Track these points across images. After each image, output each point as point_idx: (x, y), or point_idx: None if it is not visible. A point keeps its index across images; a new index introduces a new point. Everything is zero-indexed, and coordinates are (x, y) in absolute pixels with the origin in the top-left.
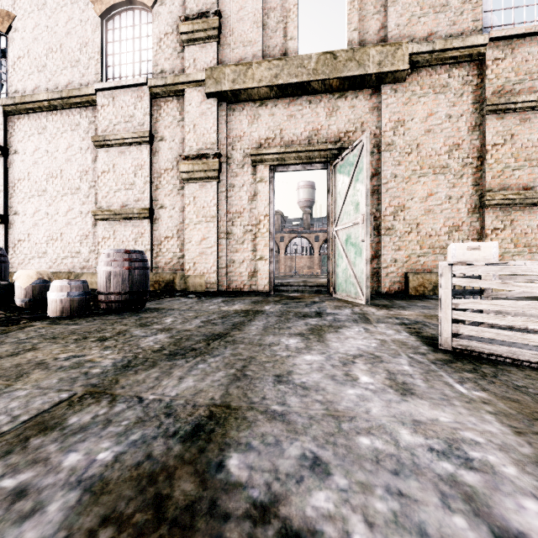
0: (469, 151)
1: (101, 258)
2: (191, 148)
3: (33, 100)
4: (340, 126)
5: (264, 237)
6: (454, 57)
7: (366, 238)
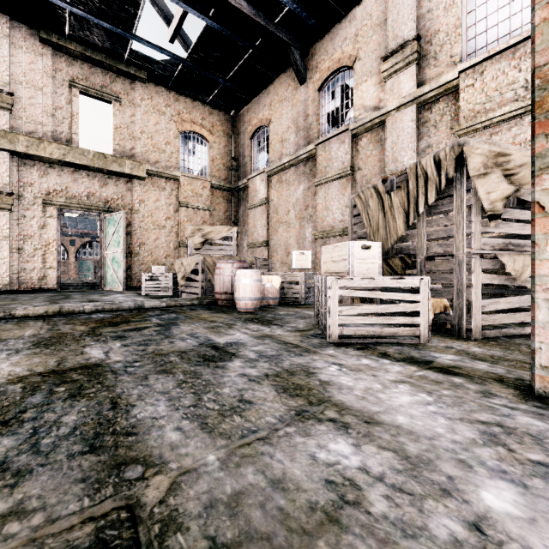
0: (174, 221)
1: None
2: None
3: None
4: (108, 194)
5: (53, 254)
6: (168, 177)
7: (123, 260)
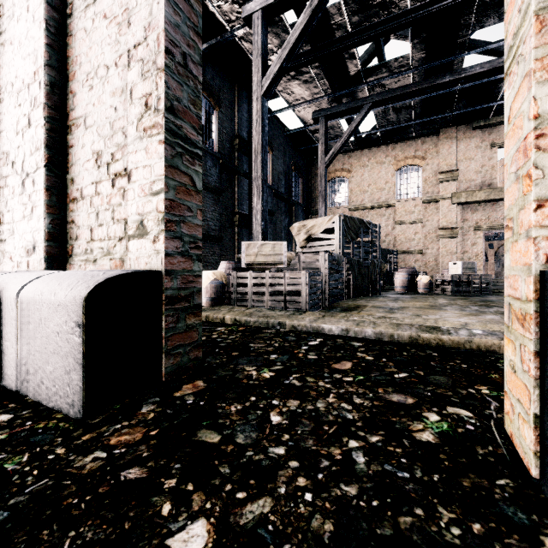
0: None
1: (446, 271)
2: (443, 225)
3: (364, 206)
4: None
5: (480, 261)
6: None
7: None
